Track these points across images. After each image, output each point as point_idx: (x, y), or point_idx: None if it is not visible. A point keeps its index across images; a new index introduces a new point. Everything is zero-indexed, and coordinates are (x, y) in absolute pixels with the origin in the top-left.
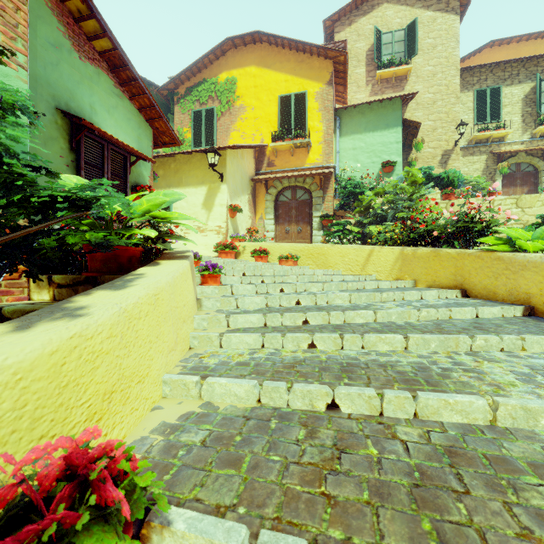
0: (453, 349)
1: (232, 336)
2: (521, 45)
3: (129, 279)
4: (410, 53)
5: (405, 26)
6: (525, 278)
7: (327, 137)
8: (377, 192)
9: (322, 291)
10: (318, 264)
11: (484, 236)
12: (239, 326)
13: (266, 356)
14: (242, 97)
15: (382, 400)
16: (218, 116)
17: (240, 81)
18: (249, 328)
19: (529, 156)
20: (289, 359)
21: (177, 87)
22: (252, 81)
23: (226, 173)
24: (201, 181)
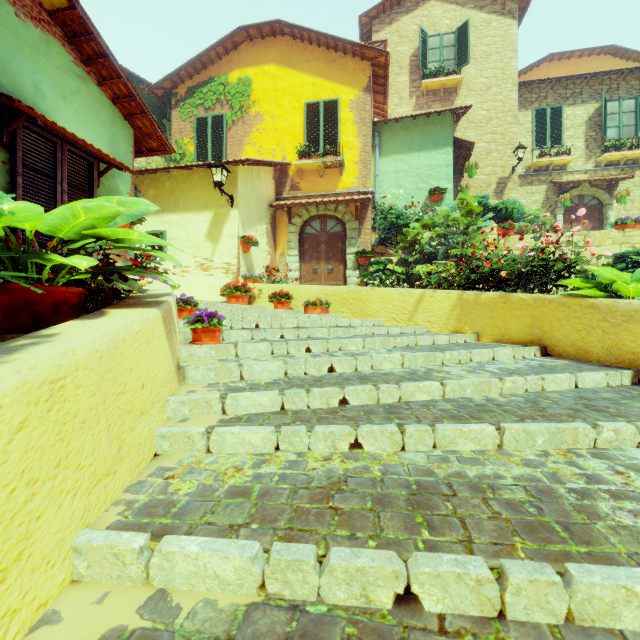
0: (569, 446)
1: (226, 433)
2: (583, 61)
3: (15, 346)
4: (460, 62)
5: (455, 29)
6: (631, 332)
7: (364, 155)
8: (425, 224)
9: (363, 349)
10: (354, 312)
11: (565, 278)
12: (241, 412)
13: (281, 471)
14: (259, 102)
15: (503, 586)
16: (229, 124)
17: (257, 82)
18: (257, 415)
19: (594, 188)
20: (320, 476)
21: (175, 86)
22: (271, 82)
23: (237, 196)
24: (205, 205)
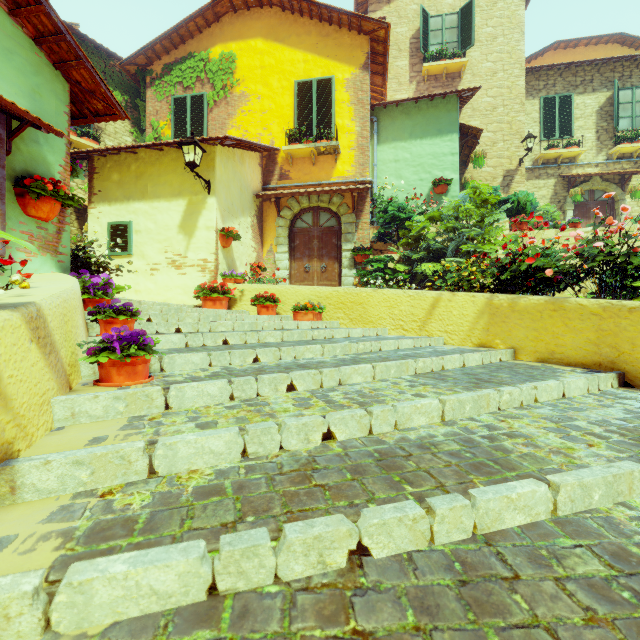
0: None
1: None
2: (589, 50)
3: None
4: (464, 44)
5: (459, 9)
6: None
7: (362, 141)
8: (432, 216)
9: (373, 381)
10: (352, 318)
11: None
12: (97, 620)
13: None
14: (244, 81)
15: None
16: (210, 105)
17: (242, 58)
18: (134, 637)
19: (605, 182)
20: None
21: (150, 62)
22: (257, 59)
23: (215, 181)
24: (178, 191)
